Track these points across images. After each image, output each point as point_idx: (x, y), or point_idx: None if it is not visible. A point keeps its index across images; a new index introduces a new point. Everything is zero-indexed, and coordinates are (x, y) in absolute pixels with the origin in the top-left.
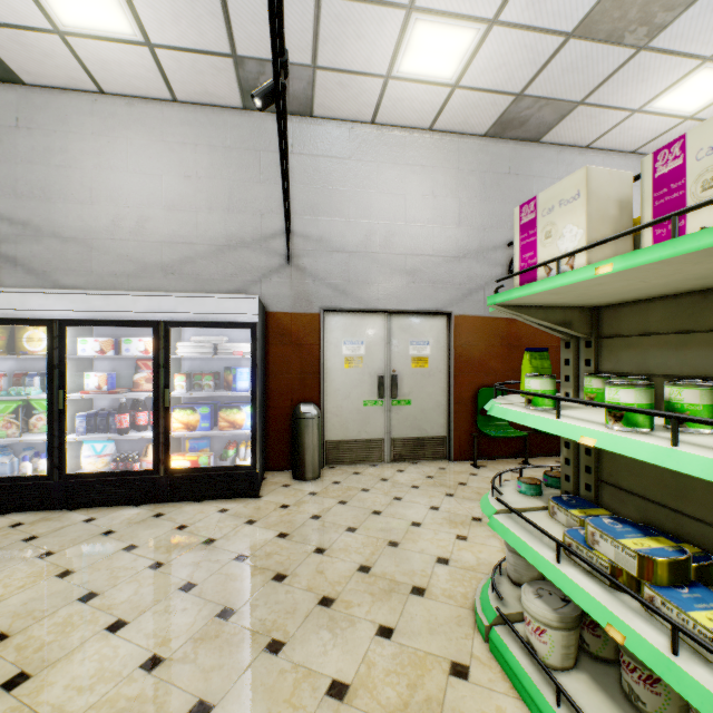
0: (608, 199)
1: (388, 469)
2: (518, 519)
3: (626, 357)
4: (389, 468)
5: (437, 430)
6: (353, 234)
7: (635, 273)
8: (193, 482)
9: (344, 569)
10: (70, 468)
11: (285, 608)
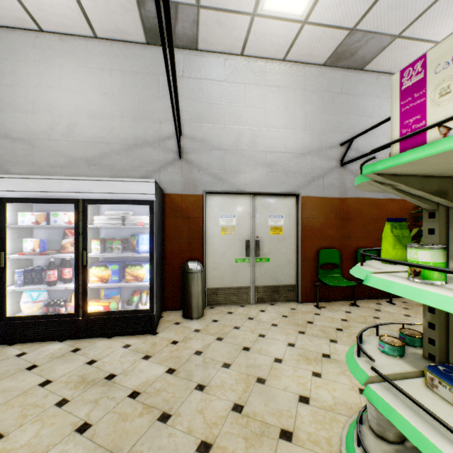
0: None
1: (253, 309)
2: (397, 392)
3: None
4: (254, 308)
5: (288, 280)
6: (227, 136)
7: None
8: (105, 323)
9: (220, 409)
10: (12, 311)
11: None
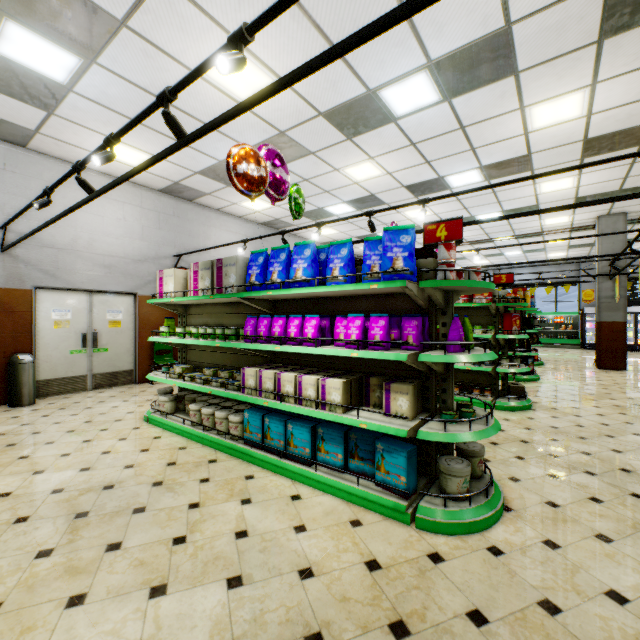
0: (181, 278)
1: (92, 393)
2: (159, 375)
3: (193, 320)
4: (92, 392)
5: (127, 366)
6: (62, 237)
7: (180, 301)
8: None
9: (77, 424)
10: None
11: (48, 437)
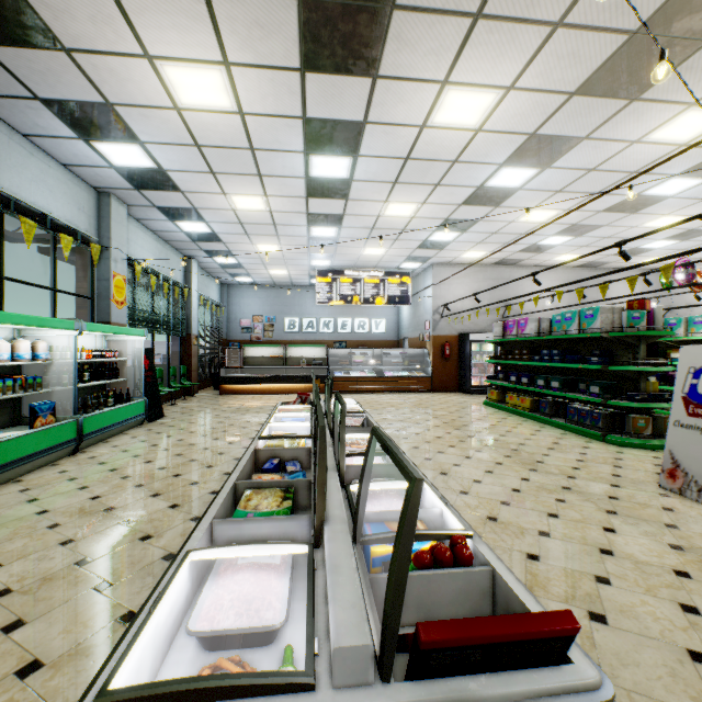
0: None
1: None
2: None
3: None
4: None
5: None
6: None
7: None
8: None
9: None
10: None
11: None
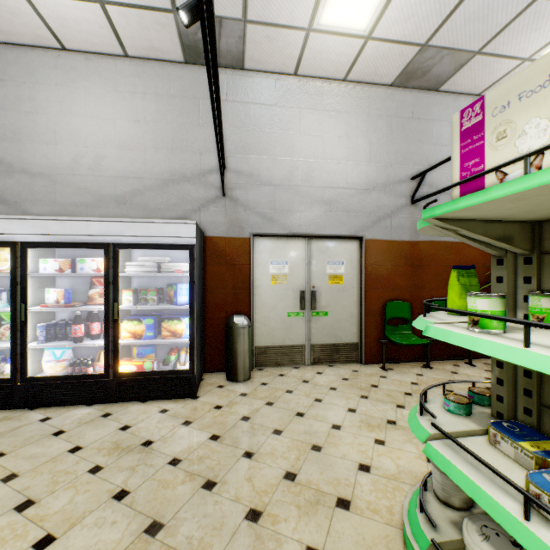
0: None
1: (308, 371)
2: (457, 448)
3: None
4: (309, 370)
5: (350, 337)
6: (279, 170)
7: None
8: (138, 385)
9: (271, 477)
10: (33, 371)
11: (213, 523)
